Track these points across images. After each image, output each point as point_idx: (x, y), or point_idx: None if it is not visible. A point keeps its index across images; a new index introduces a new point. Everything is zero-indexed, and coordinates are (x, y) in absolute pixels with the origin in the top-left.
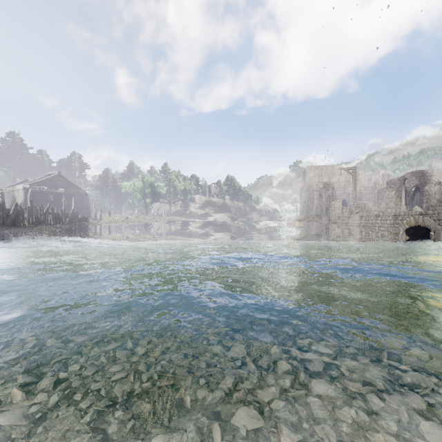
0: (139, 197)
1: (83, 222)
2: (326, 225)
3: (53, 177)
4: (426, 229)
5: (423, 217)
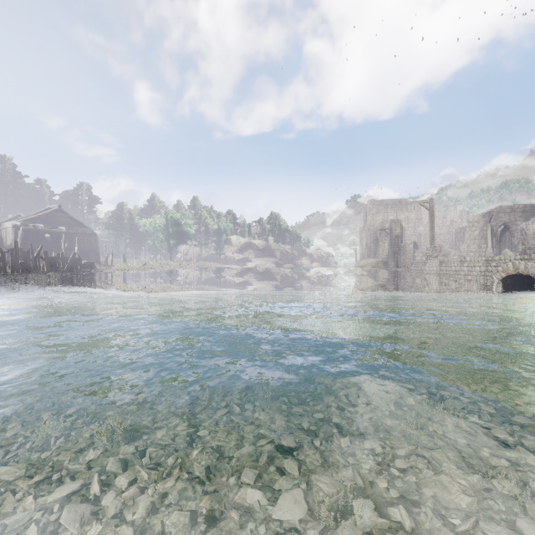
0: (162, 237)
1: (86, 268)
2: (394, 273)
3: (52, 213)
4: (527, 278)
5: (526, 263)
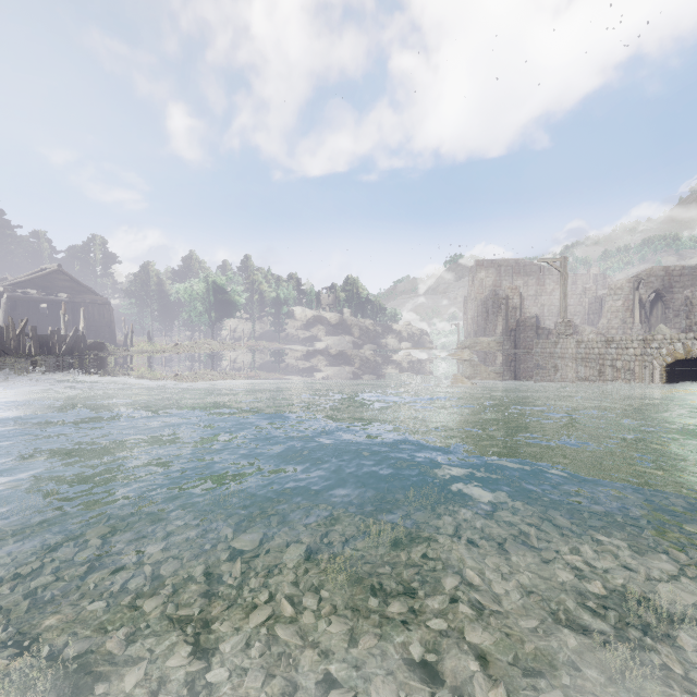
0: (201, 309)
1: (93, 351)
2: (512, 356)
3: (49, 274)
4: None
5: None
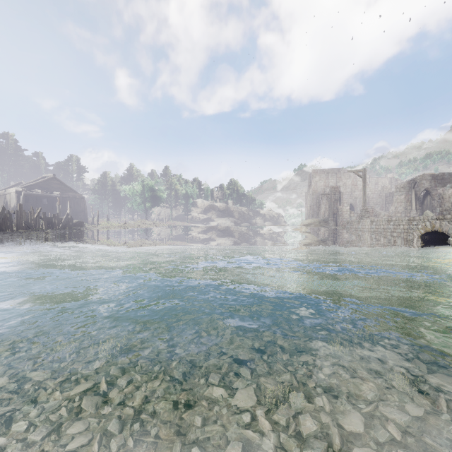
0: (139, 201)
1: (77, 227)
2: (333, 230)
3: (48, 180)
4: (442, 235)
5: (441, 222)
